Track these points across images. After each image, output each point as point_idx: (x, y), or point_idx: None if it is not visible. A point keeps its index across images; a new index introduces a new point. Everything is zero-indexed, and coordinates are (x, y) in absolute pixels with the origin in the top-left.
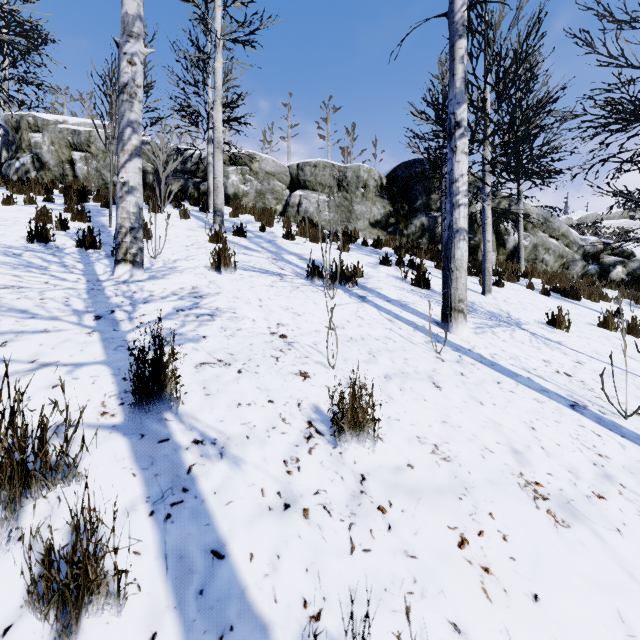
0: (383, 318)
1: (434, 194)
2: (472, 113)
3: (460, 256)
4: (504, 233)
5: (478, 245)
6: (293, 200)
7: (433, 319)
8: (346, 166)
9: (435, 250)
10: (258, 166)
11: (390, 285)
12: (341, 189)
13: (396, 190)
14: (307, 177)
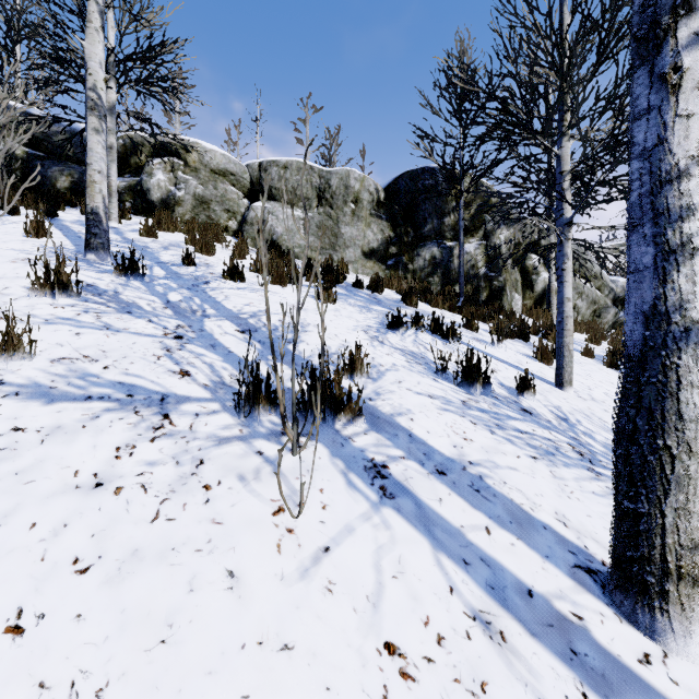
0: (465, 617)
1: (448, 217)
2: (556, 75)
3: (695, 411)
4: (532, 272)
5: (503, 287)
6: (253, 214)
7: (571, 549)
8: (330, 170)
9: (453, 294)
10: (199, 161)
11: (422, 394)
12: (323, 202)
13: (398, 208)
14: (273, 182)
